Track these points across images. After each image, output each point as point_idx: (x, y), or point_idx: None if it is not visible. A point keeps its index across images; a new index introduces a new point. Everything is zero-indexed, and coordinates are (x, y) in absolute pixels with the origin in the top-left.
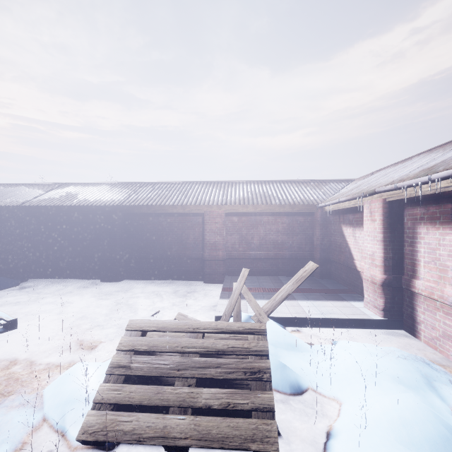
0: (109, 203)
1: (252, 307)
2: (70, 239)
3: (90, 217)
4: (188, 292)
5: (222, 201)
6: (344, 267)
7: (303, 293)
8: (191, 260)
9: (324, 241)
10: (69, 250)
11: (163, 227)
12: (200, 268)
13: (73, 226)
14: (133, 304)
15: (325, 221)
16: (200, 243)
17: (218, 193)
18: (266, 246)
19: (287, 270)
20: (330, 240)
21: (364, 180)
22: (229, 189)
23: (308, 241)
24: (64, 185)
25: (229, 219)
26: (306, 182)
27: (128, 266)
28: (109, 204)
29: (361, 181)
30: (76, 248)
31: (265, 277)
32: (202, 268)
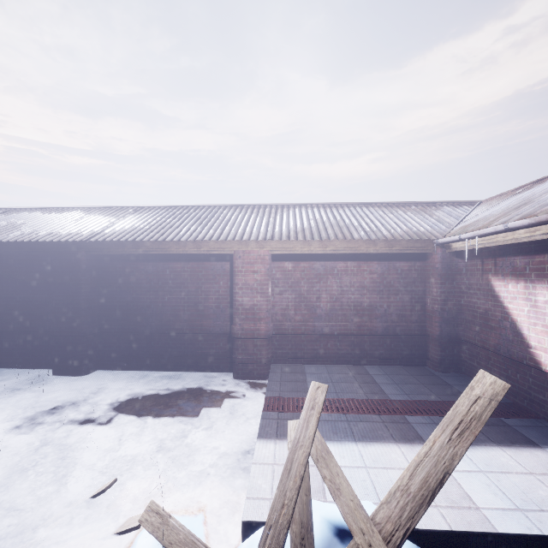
0: (70, 237)
1: (345, 515)
2: (5, 299)
3: (38, 261)
4: (200, 404)
5: (266, 234)
6: (497, 357)
7: (429, 417)
8: (212, 336)
9: (448, 305)
10: (4, 318)
11: (164, 278)
12: (228, 350)
13: (10, 277)
14: (80, 440)
15: (449, 269)
16: (227, 307)
17: (259, 221)
18: (342, 312)
19: (378, 354)
20: (458, 303)
21: (523, 195)
22: (277, 216)
23: (417, 303)
24: (13, 211)
25: (277, 265)
26: (403, 205)
27: (103, 347)
28: (69, 239)
29: (512, 197)
30: (16, 315)
31: (341, 369)
32: (231, 351)
